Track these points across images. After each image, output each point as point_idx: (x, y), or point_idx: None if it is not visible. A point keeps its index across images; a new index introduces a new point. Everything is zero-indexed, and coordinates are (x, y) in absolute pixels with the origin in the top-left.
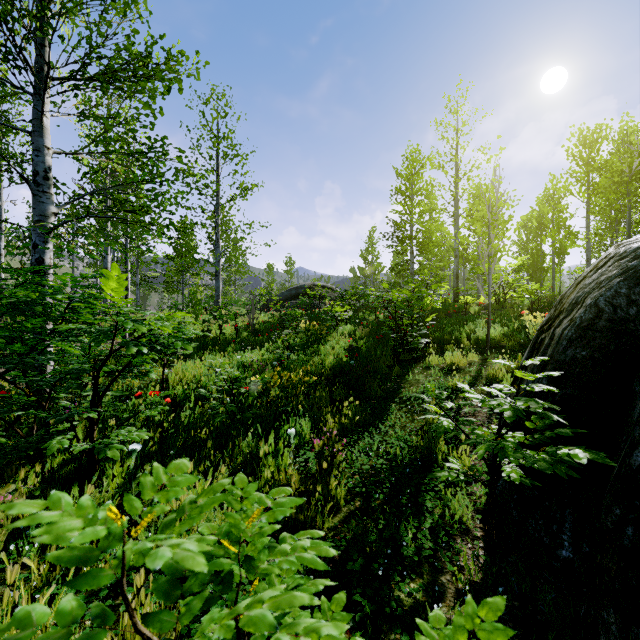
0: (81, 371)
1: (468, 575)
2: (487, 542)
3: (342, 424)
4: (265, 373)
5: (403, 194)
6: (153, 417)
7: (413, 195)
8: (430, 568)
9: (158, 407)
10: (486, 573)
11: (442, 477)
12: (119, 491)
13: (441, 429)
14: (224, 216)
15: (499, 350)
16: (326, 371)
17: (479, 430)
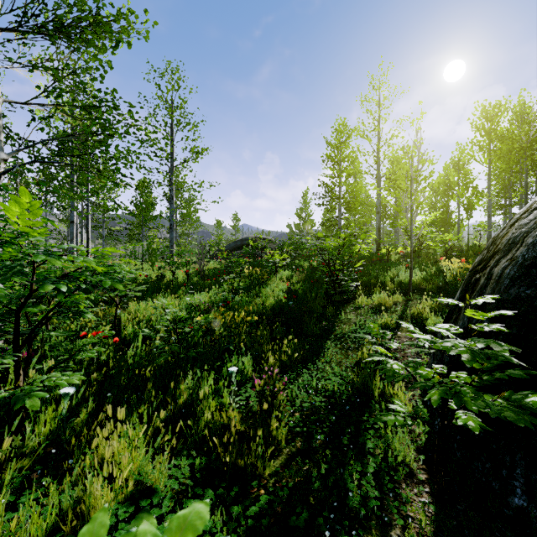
0: (0, 312)
1: (419, 528)
2: (435, 489)
3: (282, 361)
4: (211, 313)
5: (332, 160)
6: (99, 356)
7: (341, 161)
8: (378, 520)
9: (94, 349)
10: (438, 526)
11: (389, 422)
12: (51, 437)
13: (390, 372)
14: (177, 176)
15: (420, 292)
16: (267, 311)
17: (422, 370)
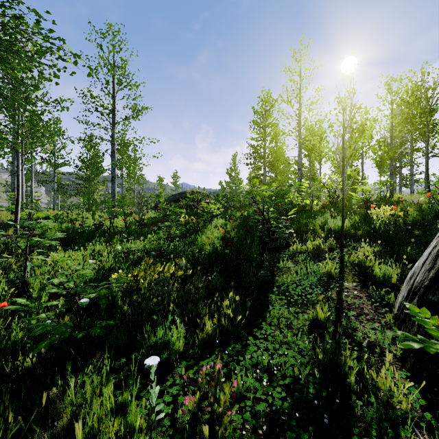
0: None
1: None
2: None
3: (221, 326)
4: (141, 264)
5: (259, 125)
6: None
7: (266, 127)
8: None
9: None
10: None
11: None
12: None
13: None
14: (118, 131)
15: (350, 239)
16: (202, 260)
17: None
